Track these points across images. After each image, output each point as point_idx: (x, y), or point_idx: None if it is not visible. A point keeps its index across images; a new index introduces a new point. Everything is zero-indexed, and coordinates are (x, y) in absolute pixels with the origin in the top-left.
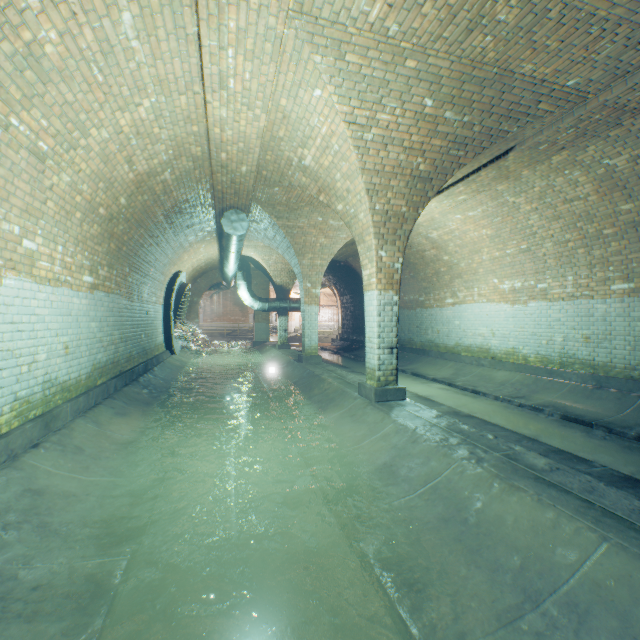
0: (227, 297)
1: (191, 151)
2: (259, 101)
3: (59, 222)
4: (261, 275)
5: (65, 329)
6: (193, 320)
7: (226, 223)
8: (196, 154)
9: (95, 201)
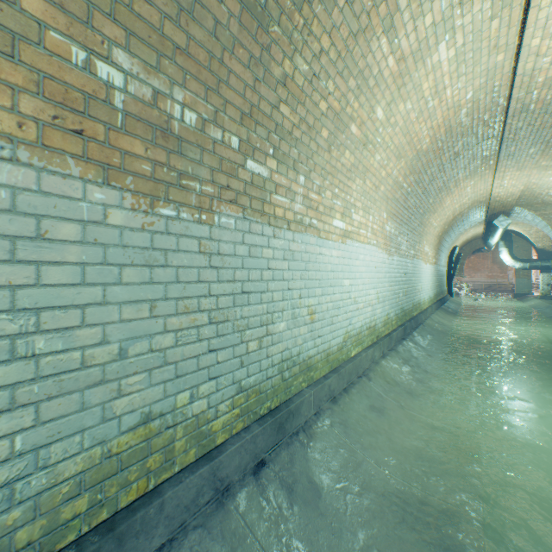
0: (483, 256)
1: (479, 200)
2: (518, 185)
3: (432, 244)
4: (521, 239)
5: (430, 279)
6: (458, 276)
7: (495, 223)
8: (481, 200)
9: (439, 232)
